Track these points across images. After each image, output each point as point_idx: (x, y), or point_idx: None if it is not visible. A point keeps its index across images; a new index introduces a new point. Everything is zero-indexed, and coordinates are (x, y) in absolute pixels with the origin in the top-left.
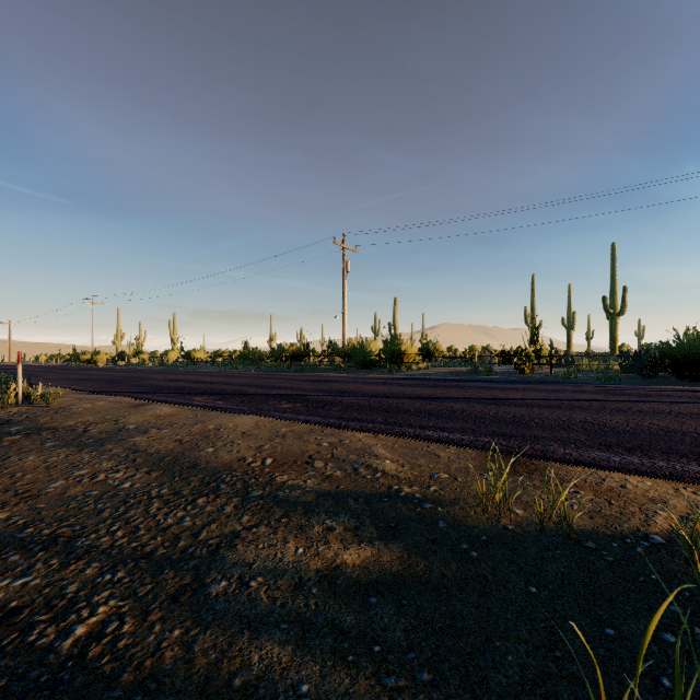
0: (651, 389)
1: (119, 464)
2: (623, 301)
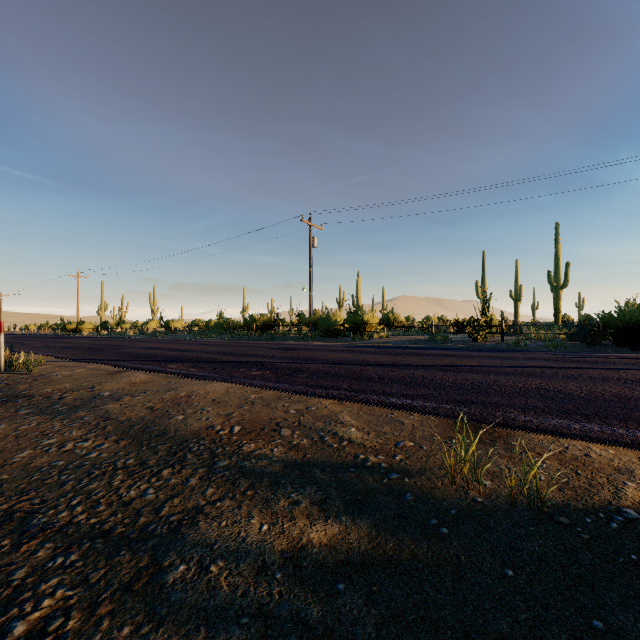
0: (596, 357)
1: (89, 432)
2: (566, 275)
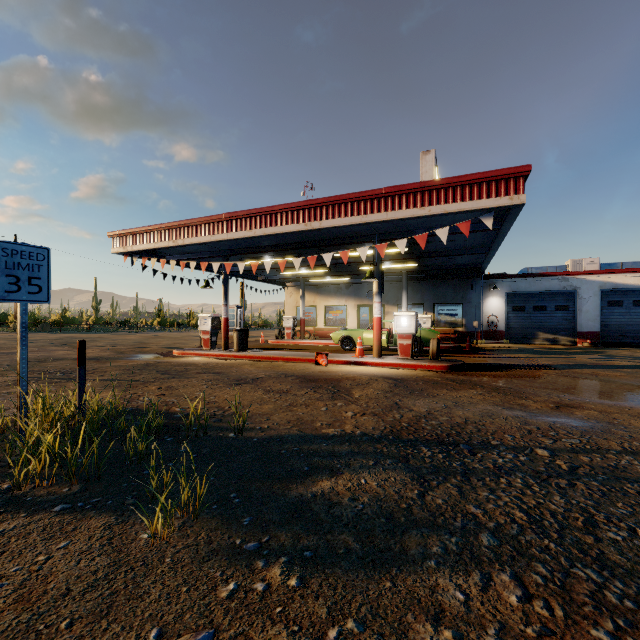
0: None
1: None
2: None
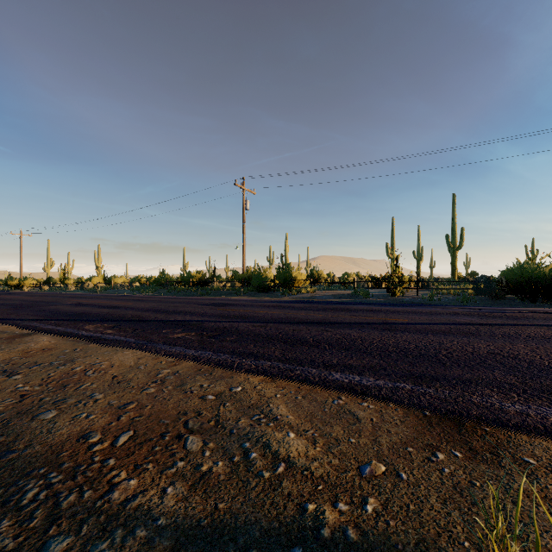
0: (511, 311)
1: None
2: (461, 238)
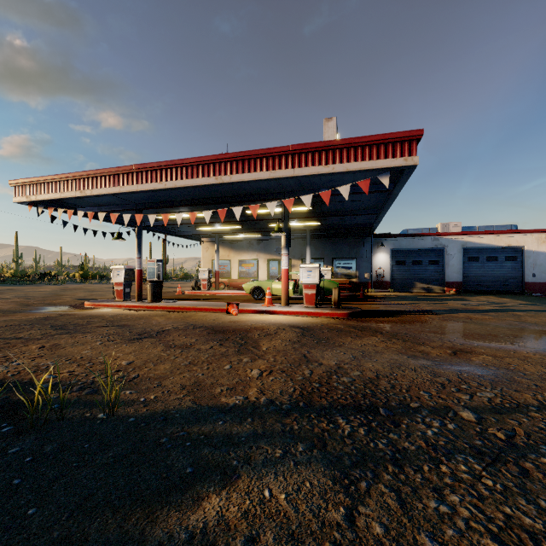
0: None
1: None
2: None
